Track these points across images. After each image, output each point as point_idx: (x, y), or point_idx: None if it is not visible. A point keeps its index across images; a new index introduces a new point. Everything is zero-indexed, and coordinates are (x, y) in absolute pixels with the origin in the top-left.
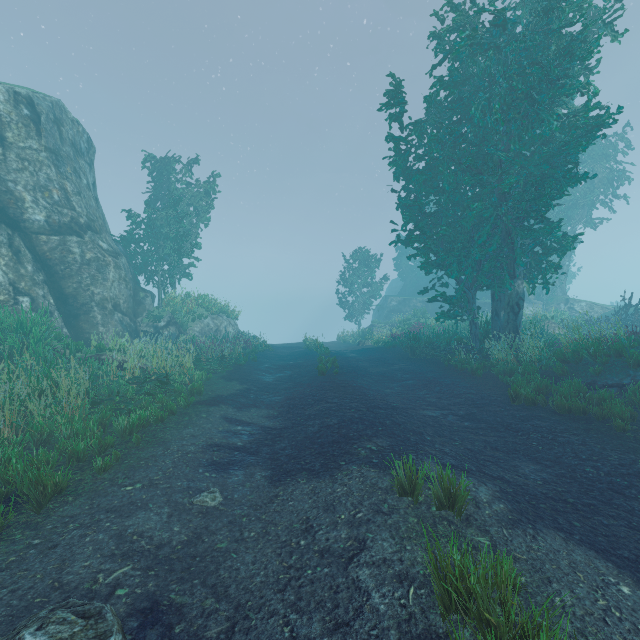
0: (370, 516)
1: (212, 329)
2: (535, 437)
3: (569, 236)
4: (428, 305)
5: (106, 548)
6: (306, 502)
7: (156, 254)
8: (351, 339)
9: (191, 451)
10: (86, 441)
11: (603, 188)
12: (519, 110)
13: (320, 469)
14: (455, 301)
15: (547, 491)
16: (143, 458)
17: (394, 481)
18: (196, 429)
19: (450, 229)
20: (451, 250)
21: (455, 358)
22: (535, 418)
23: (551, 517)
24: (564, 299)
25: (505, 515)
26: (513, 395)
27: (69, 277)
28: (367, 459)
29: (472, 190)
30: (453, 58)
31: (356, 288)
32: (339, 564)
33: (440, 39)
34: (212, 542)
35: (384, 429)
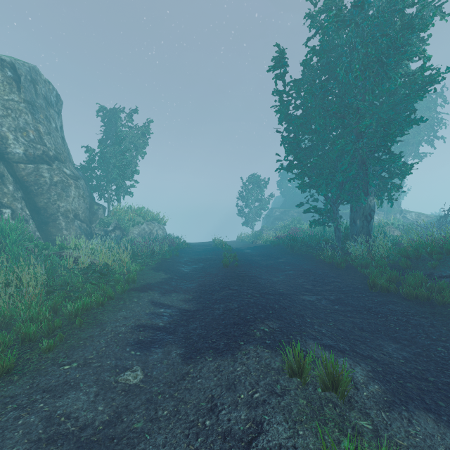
0: (265, 397)
1: (147, 232)
2: (392, 319)
3: (407, 164)
4: (302, 215)
5: (34, 432)
6: (212, 380)
7: (106, 178)
8: (247, 239)
9: (122, 331)
10: (37, 325)
11: (427, 131)
12: (372, 70)
13: (224, 348)
14: (324, 212)
15: (410, 369)
16: (83, 338)
17: (284, 361)
18: (128, 312)
19: (320, 159)
20: (321, 175)
21: (324, 254)
22: (390, 303)
23: (418, 397)
24: (399, 210)
25: (381, 396)
26: (371, 284)
27: (41, 194)
28: (261, 340)
29: (335, 131)
30: (323, 33)
31: (250, 202)
32: (239, 449)
33: (313, 18)
34: (130, 422)
35: (274, 312)
